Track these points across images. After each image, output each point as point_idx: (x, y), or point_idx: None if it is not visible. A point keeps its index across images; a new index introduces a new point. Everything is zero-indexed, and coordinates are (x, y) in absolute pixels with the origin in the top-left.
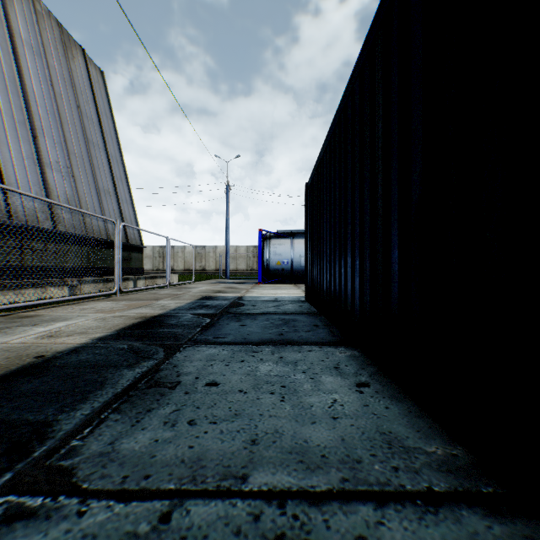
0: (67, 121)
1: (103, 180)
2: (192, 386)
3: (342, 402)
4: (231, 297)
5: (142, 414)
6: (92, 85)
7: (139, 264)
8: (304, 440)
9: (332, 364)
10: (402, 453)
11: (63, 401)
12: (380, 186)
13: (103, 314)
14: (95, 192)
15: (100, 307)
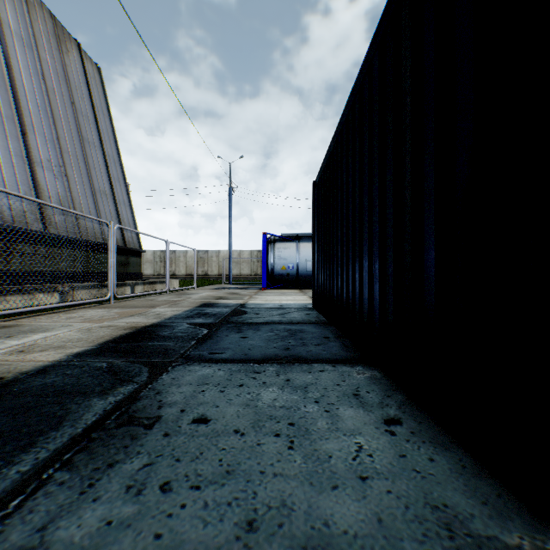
0: (61, 118)
1: (99, 180)
2: (175, 423)
3: (371, 450)
4: (233, 304)
5: (99, 472)
6: (88, 81)
7: (138, 269)
8: (323, 521)
9: (350, 389)
10: (471, 549)
11: (1, 448)
12: (409, 173)
13: (90, 323)
14: (90, 193)
15: (89, 315)
